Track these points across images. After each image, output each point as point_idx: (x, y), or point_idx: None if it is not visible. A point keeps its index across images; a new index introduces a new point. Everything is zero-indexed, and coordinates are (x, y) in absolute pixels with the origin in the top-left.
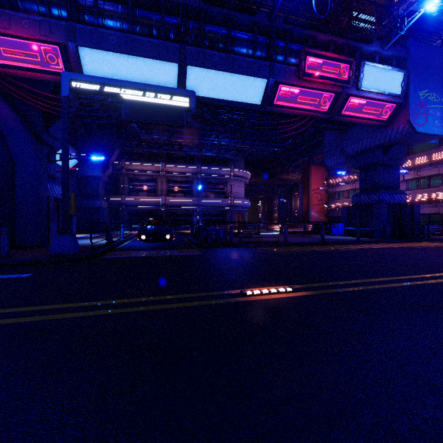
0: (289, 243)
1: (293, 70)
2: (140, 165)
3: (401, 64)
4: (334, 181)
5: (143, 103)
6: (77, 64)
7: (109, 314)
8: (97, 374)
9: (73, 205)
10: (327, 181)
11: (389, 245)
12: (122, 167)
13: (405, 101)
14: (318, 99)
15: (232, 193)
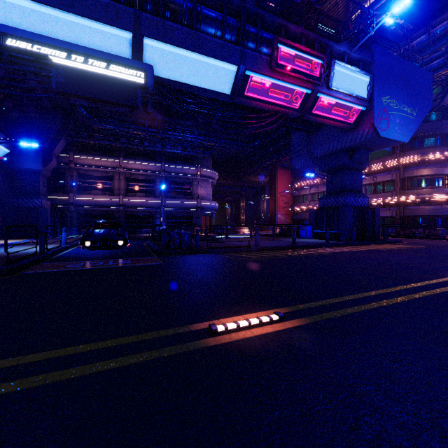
0: (261, 248)
1: (265, 59)
2: (93, 160)
3: (367, 68)
4: (299, 184)
5: (83, 72)
6: None
7: None
8: None
9: None
10: (292, 185)
11: (357, 248)
12: (70, 160)
13: (370, 105)
14: (290, 94)
15: (198, 194)
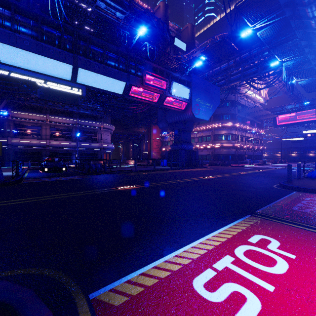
0: (137, 171)
1: (139, 79)
2: (26, 115)
3: (189, 84)
4: (165, 134)
5: (52, 89)
6: None
7: (65, 197)
8: (79, 204)
9: (0, 150)
10: (161, 134)
11: (183, 170)
12: (9, 114)
13: (191, 102)
14: (152, 96)
15: (102, 139)
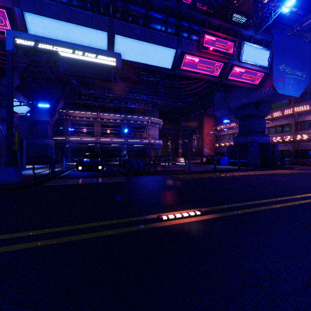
0: (192, 172)
1: (195, 44)
2: (81, 113)
3: (268, 45)
4: (220, 127)
5: (78, 60)
6: (23, 26)
7: (27, 249)
8: None
9: (16, 142)
10: (215, 128)
11: (260, 172)
12: (67, 114)
13: (270, 71)
14: (212, 67)
15: (149, 135)
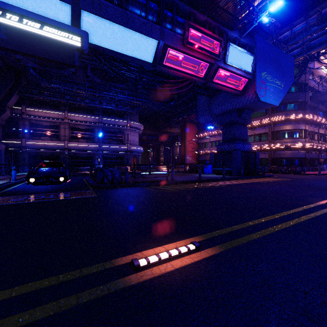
0: (176, 182)
1: (179, 37)
2: (42, 112)
3: (251, 51)
4: (202, 134)
5: (24, 31)
6: None
7: None
8: None
9: None
10: (197, 135)
11: (245, 181)
12: (23, 112)
13: (254, 78)
14: (197, 66)
15: (128, 141)
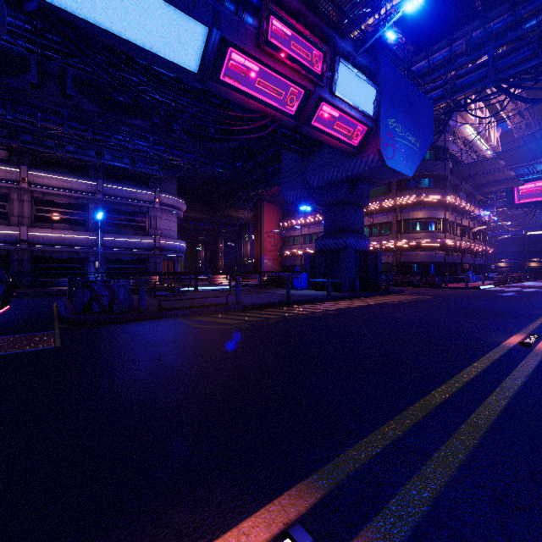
0: (244, 306)
1: (251, 31)
2: None
3: (372, 81)
4: (289, 223)
5: None
6: None
7: None
8: None
9: None
10: (281, 223)
11: (364, 301)
12: None
13: (376, 126)
14: (284, 92)
15: (157, 229)
